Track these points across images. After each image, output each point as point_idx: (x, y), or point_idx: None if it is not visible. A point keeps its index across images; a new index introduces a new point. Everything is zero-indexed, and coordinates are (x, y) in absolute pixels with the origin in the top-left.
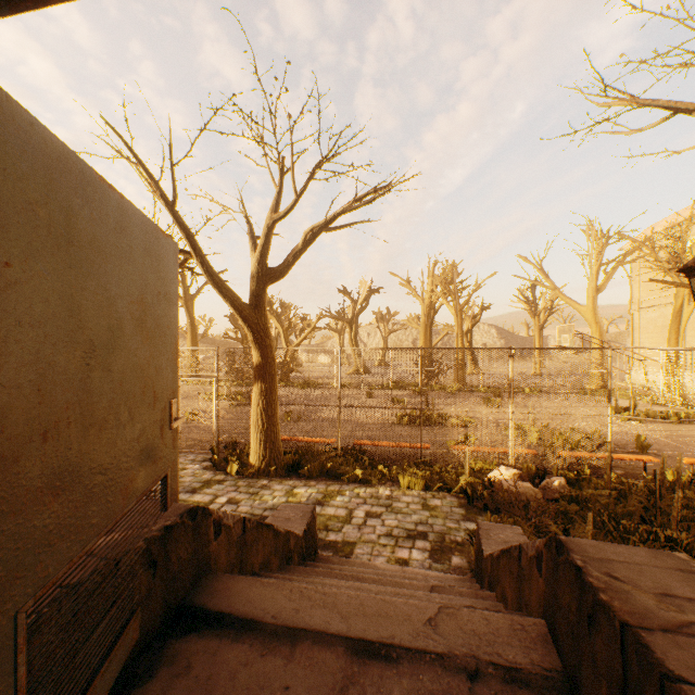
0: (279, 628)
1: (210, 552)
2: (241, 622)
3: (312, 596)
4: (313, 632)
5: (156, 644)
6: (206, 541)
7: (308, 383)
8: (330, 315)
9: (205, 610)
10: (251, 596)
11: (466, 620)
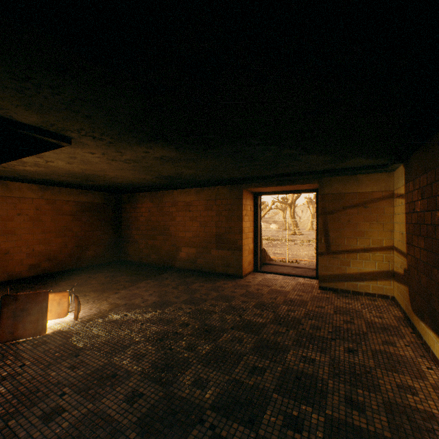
0: (281, 265)
1: (266, 258)
2: (275, 264)
3: (286, 263)
4: (287, 265)
5: (262, 265)
6: (265, 255)
7: (267, 238)
8: (278, 201)
9: (268, 263)
10: (275, 263)
11: (314, 266)
